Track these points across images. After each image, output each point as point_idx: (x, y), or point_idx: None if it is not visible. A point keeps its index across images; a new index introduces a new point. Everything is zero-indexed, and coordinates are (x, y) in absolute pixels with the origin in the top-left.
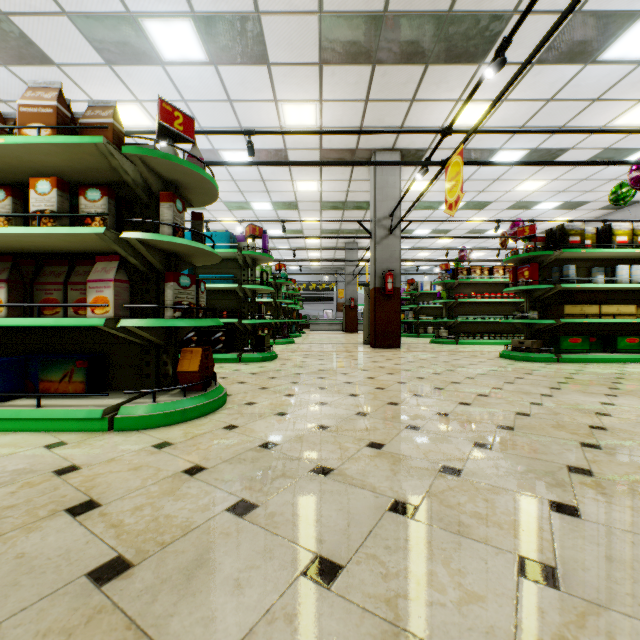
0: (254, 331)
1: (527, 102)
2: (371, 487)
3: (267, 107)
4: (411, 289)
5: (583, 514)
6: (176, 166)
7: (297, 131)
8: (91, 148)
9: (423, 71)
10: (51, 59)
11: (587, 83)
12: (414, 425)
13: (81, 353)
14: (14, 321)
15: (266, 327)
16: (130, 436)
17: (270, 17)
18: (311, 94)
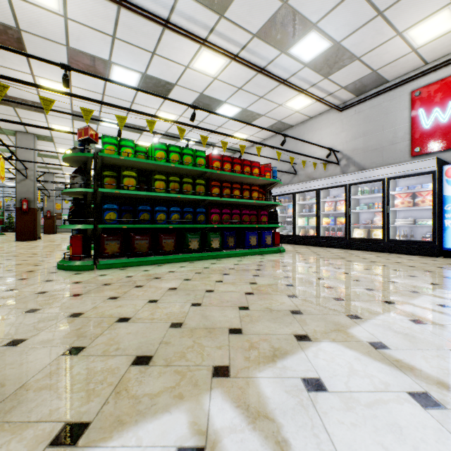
0: None
1: None
2: None
3: None
4: None
5: None
6: None
7: None
8: None
9: (14, 109)
10: None
11: (107, 130)
12: None
13: None
14: None
15: None
16: None
17: None
18: None
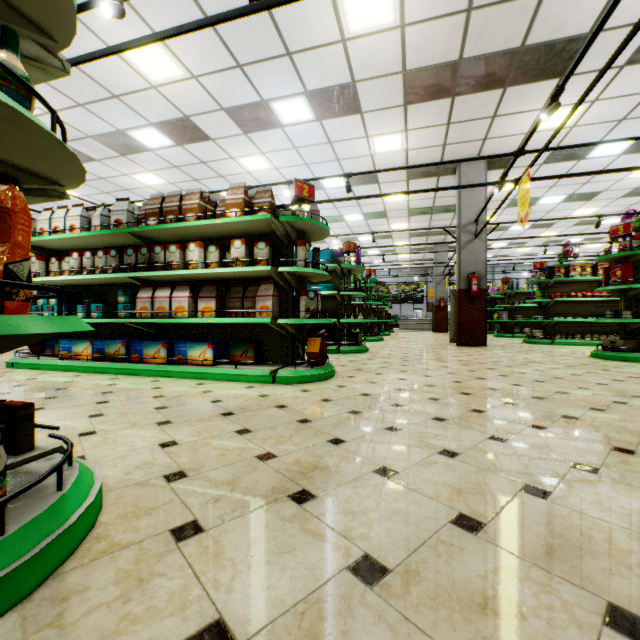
0: (349, 329)
1: (623, 98)
2: (424, 412)
3: (360, 142)
4: (505, 288)
5: (547, 429)
6: (307, 223)
7: (384, 170)
8: (263, 220)
9: (501, 93)
10: (209, 137)
11: None
12: (466, 392)
13: (248, 340)
14: (225, 320)
15: (358, 326)
16: (285, 386)
17: (363, 83)
18: (397, 127)
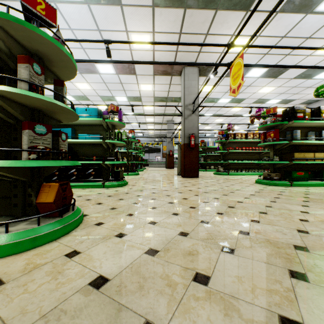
0: (113, 168)
1: (271, 38)
2: None
3: (122, 35)
4: (202, 145)
5: None
6: (30, 33)
7: (138, 41)
8: None
9: (214, 14)
10: None
11: (305, 26)
12: (227, 247)
13: None
14: None
15: (123, 166)
16: None
17: None
18: (148, 27)
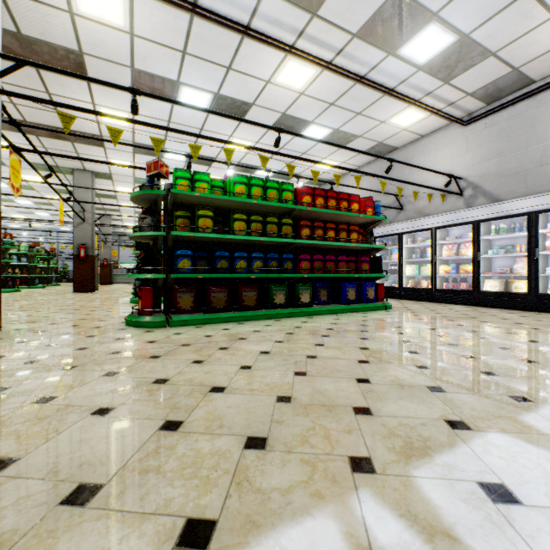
0: None
1: None
2: None
3: None
4: None
5: None
6: None
7: None
8: None
9: (72, 144)
10: None
11: (171, 164)
12: None
13: None
14: None
15: None
16: None
17: None
18: None
